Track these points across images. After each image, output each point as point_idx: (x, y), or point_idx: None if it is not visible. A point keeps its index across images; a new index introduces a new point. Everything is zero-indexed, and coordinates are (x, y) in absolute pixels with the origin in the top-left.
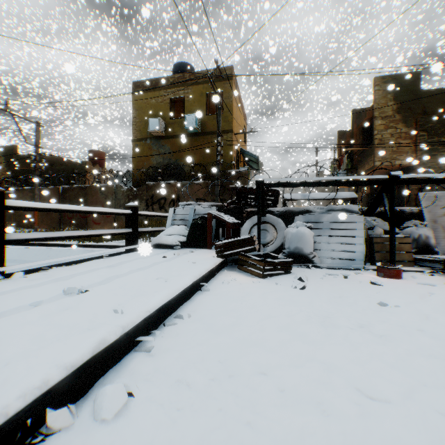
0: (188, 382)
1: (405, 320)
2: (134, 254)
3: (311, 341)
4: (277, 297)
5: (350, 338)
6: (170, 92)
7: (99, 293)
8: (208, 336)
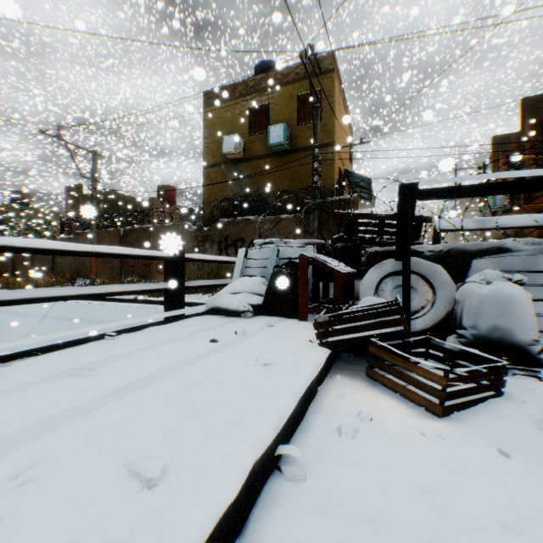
0: None
1: None
2: (168, 328)
3: None
4: None
5: None
6: (250, 100)
7: None
8: None
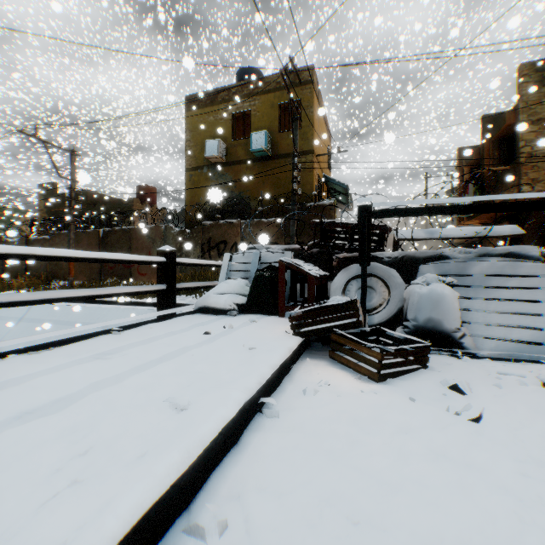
0: None
1: None
2: (164, 324)
3: None
4: (428, 447)
5: None
6: (232, 106)
7: (3, 458)
8: None
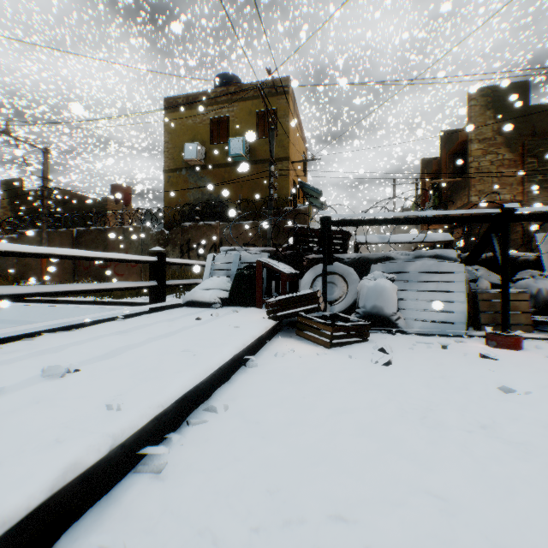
0: (215, 536)
1: (547, 416)
2: (159, 314)
3: (410, 452)
4: (352, 377)
5: (470, 448)
6: (211, 111)
7: (93, 375)
8: (252, 443)
